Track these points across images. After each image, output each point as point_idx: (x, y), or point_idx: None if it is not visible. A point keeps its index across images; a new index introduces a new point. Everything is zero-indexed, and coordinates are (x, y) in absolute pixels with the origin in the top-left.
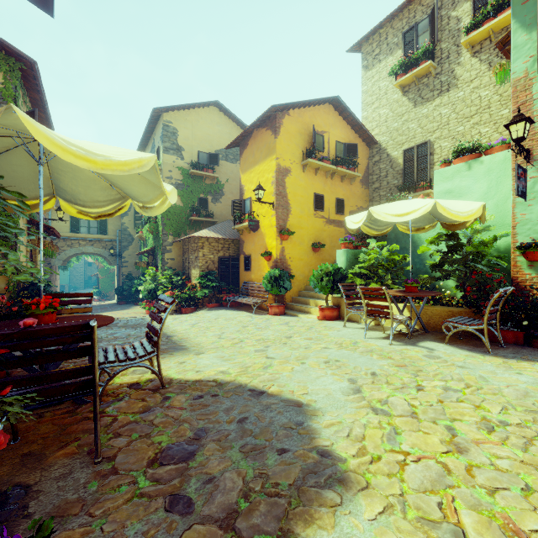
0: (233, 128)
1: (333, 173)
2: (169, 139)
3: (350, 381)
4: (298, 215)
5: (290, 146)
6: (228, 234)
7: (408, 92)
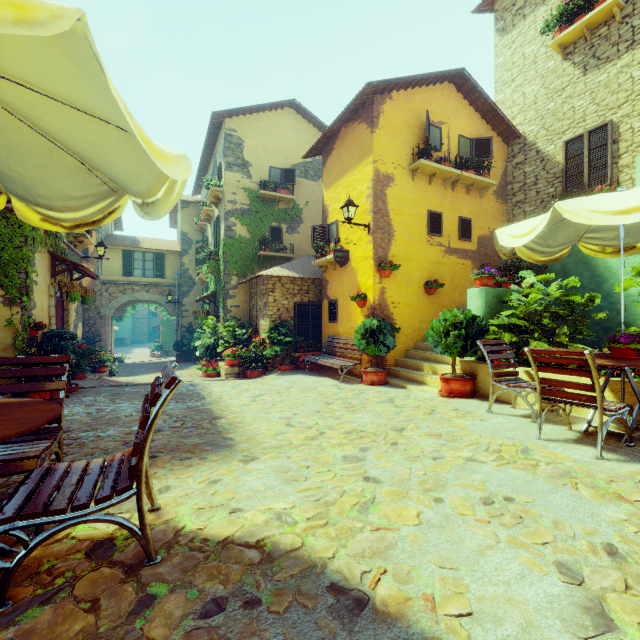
0: (314, 135)
1: (455, 181)
2: (232, 152)
3: (566, 573)
4: (405, 242)
5: (393, 144)
6: (307, 273)
7: (573, 53)
